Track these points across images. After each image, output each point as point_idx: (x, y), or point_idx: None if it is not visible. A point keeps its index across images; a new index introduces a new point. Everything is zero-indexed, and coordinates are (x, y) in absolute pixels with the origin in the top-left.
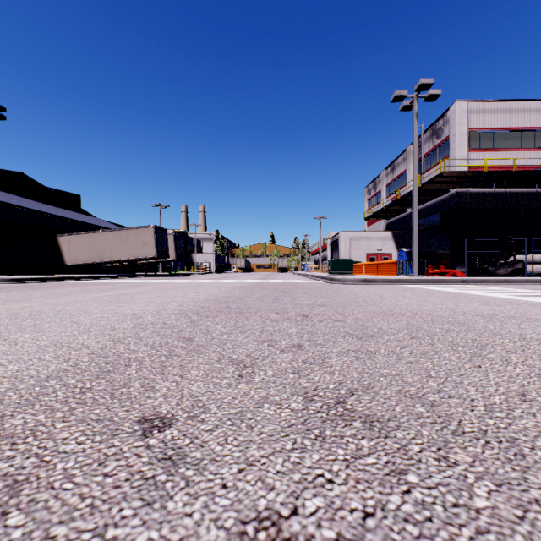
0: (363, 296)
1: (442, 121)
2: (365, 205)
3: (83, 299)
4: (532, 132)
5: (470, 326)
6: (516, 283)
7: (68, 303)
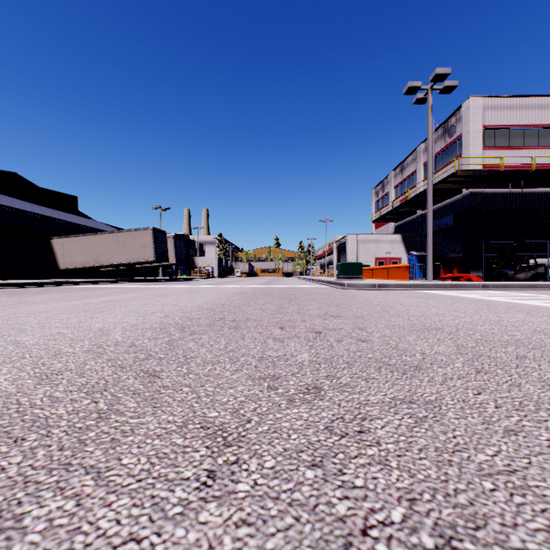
0: (381, 304)
1: (455, 118)
2: (373, 208)
3: (55, 308)
4: (549, 129)
5: (543, 350)
6: (542, 288)
7: (34, 313)
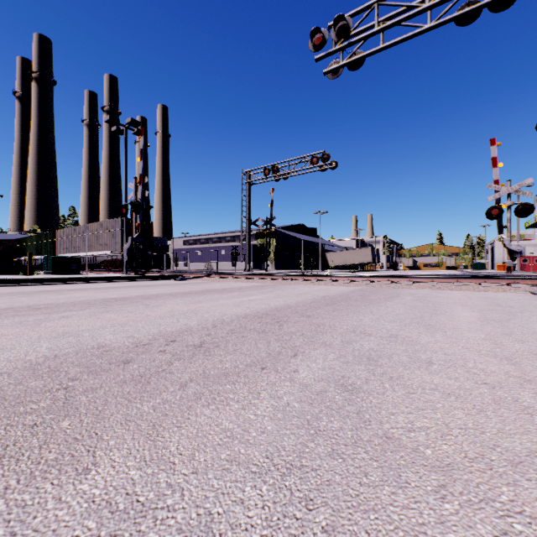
0: None
1: None
2: (534, 212)
3: None
4: None
5: None
6: None
7: None
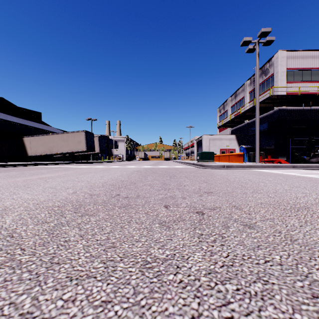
0: (235, 180)
1: (268, 64)
2: (217, 119)
3: None
4: None
5: None
6: None
7: None
